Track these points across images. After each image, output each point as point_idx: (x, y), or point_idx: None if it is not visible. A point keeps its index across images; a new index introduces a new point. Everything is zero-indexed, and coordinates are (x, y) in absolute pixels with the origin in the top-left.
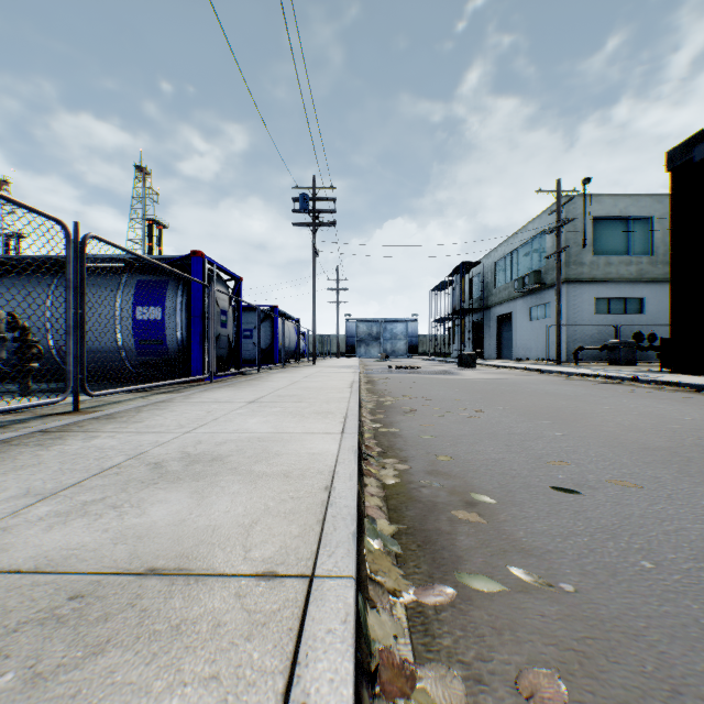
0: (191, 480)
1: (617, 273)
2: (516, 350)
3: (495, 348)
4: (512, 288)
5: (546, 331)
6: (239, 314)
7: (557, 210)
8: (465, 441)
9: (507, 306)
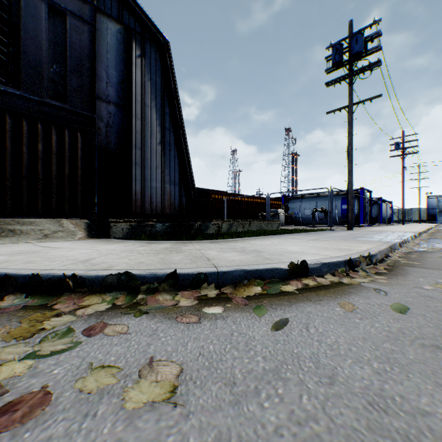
0: (396, 230)
1: None
2: None
3: None
4: None
5: None
6: (370, 204)
7: None
8: None
9: None
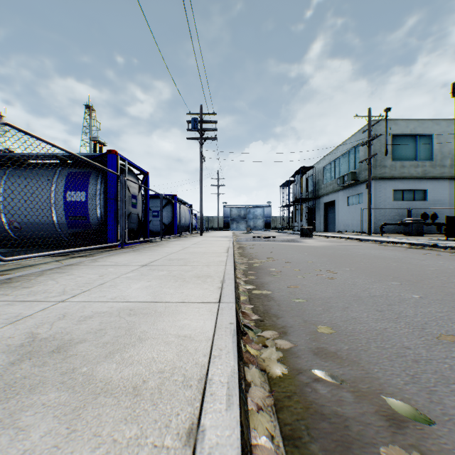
0: None
1: (408, 173)
2: (338, 225)
3: (323, 224)
4: (335, 184)
5: (360, 212)
6: (146, 198)
7: (368, 129)
8: (335, 305)
9: (332, 196)
